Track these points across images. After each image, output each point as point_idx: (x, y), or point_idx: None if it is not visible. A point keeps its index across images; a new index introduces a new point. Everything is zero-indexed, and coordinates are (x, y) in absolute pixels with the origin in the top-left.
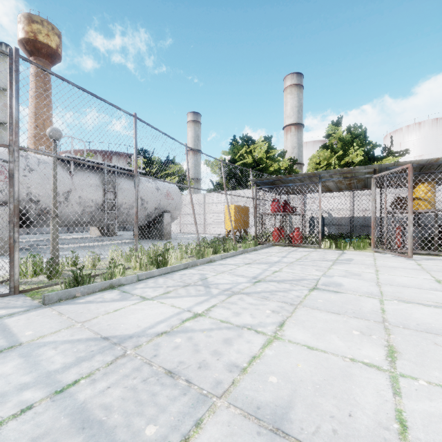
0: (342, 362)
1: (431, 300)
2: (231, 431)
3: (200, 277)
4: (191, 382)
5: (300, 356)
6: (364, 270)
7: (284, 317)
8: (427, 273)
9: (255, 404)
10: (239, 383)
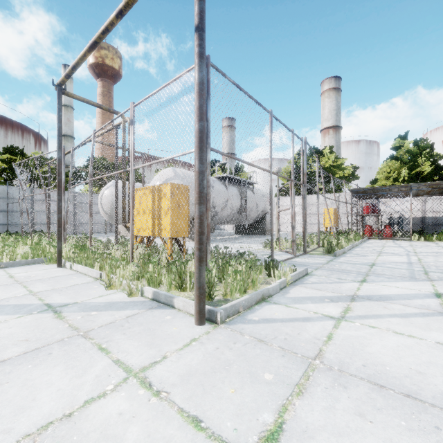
0: None
1: None
2: None
3: (375, 251)
4: None
5: None
6: None
7: None
8: None
9: None
10: None
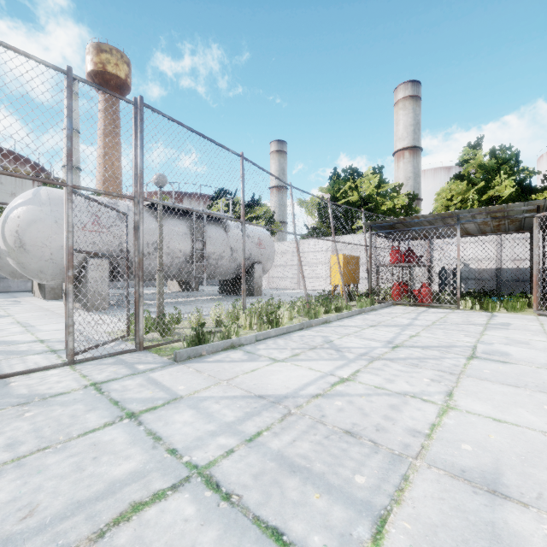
0: (543, 437)
1: None
2: (444, 488)
3: (323, 339)
4: (376, 442)
5: (488, 427)
6: (531, 337)
7: (449, 387)
8: None
9: (457, 467)
10: (429, 448)
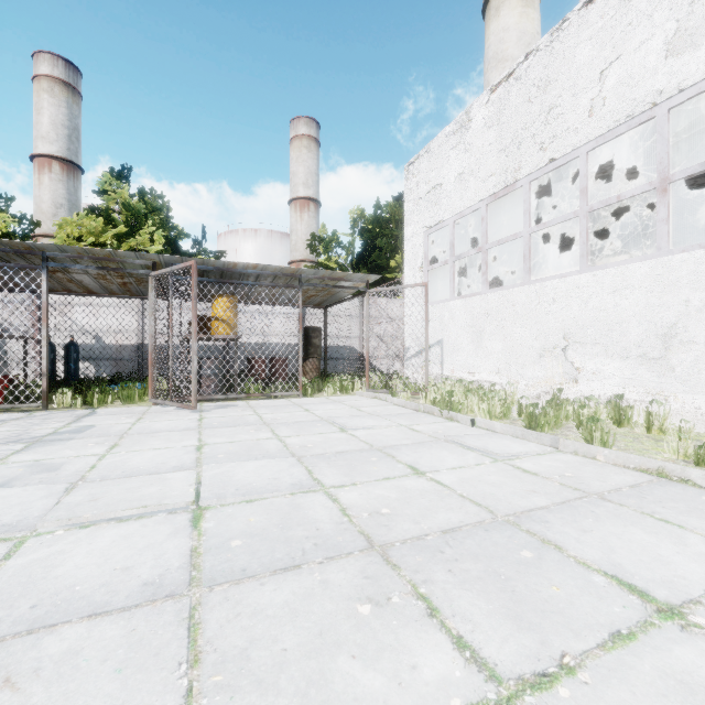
0: None
1: (139, 504)
2: None
3: None
4: None
5: None
6: (86, 451)
7: None
8: (197, 435)
9: None
10: None
